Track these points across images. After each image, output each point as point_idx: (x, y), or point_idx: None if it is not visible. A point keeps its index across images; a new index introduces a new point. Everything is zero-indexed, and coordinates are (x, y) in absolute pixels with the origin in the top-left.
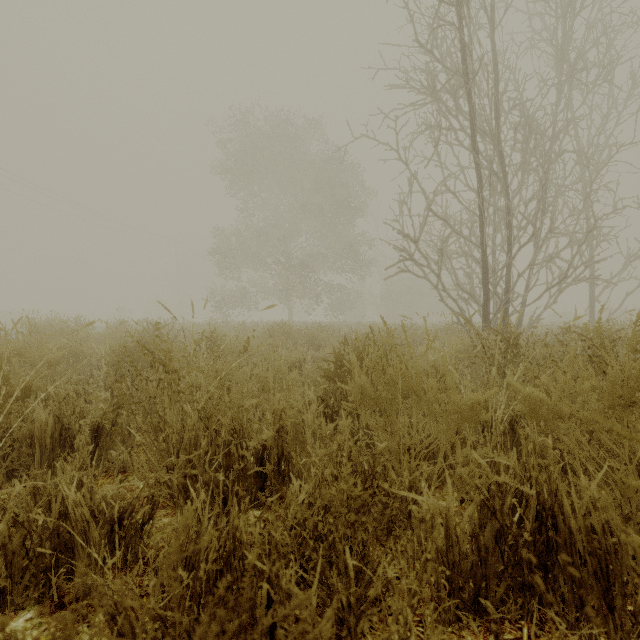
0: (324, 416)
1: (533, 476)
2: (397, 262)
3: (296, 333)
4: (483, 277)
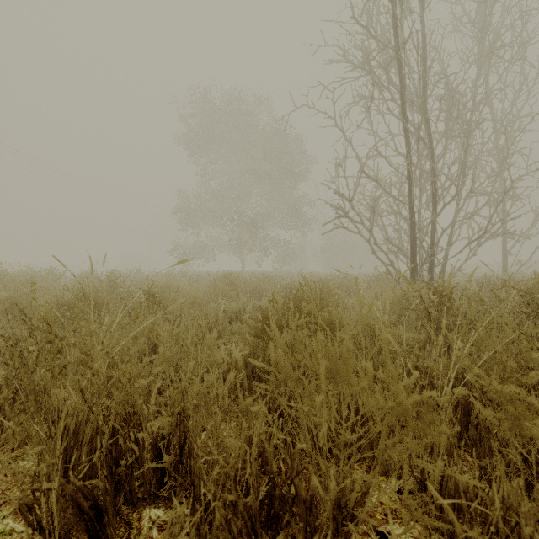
0: (252, 376)
1: (527, 534)
2: (333, 219)
3: (240, 283)
4: (411, 232)
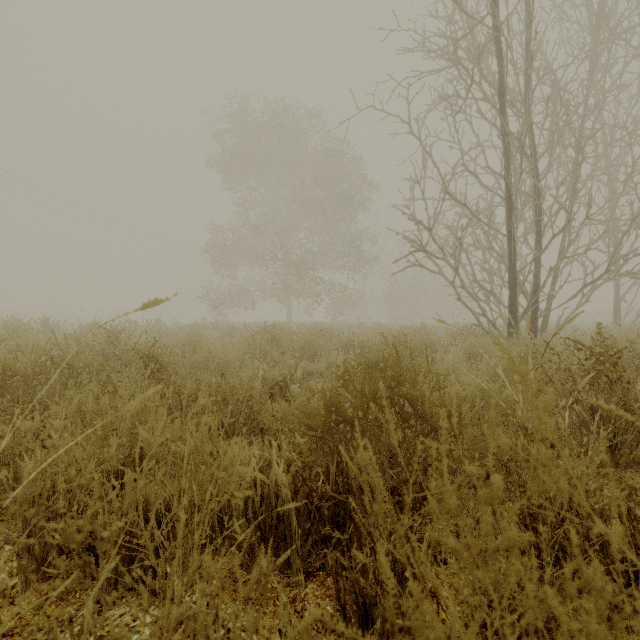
0: (306, 510)
1: None
2: (408, 254)
3: (286, 339)
4: (510, 271)
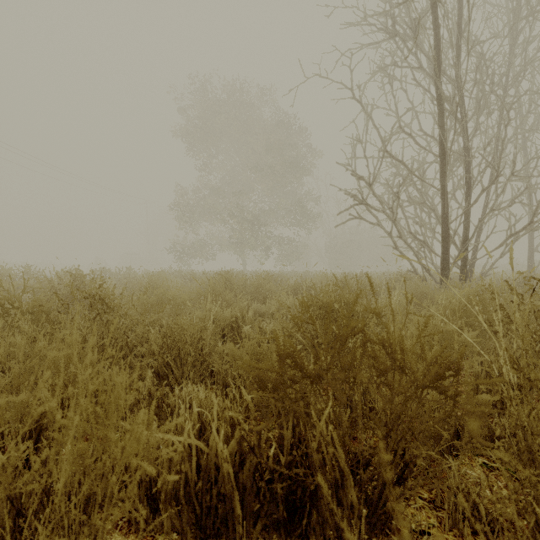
0: (253, 486)
1: None
2: (350, 206)
3: (240, 283)
4: (443, 222)
